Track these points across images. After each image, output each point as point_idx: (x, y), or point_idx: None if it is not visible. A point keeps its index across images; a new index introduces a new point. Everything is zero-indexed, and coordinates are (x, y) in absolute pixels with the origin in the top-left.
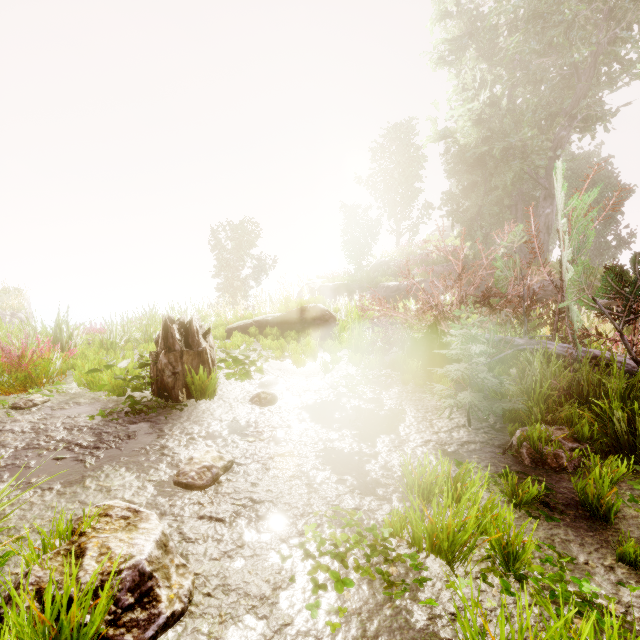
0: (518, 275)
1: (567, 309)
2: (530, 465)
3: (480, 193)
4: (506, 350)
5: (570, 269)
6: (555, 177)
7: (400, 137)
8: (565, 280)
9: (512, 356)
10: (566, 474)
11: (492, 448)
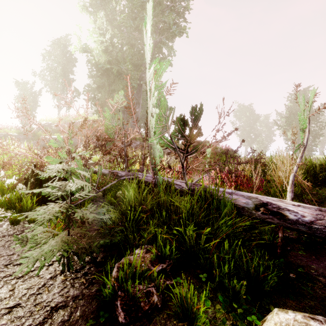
0: (121, 127)
1: (150, 149)
2: (124, 322)
3: (106, 91)
4: (112, 181)
5: (155, 112)
6: (145, 32)
7: (61, 47)
8: (150, 126)
9: (118, 183)
10: (157, 316)
11: (86, 305)
